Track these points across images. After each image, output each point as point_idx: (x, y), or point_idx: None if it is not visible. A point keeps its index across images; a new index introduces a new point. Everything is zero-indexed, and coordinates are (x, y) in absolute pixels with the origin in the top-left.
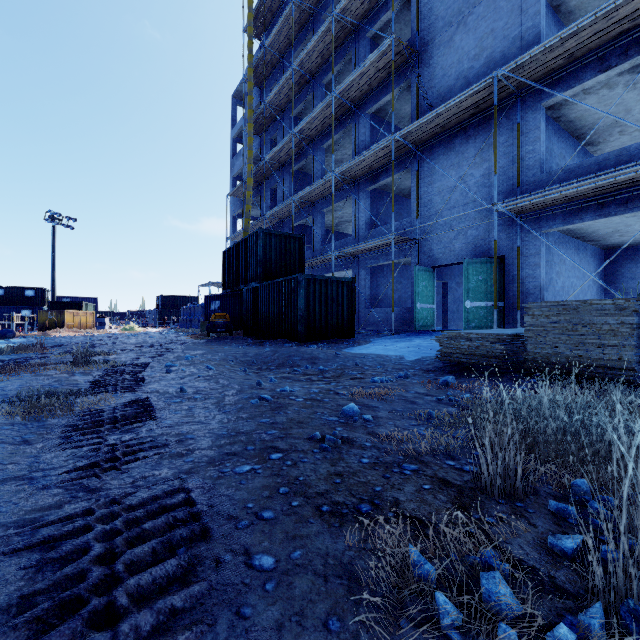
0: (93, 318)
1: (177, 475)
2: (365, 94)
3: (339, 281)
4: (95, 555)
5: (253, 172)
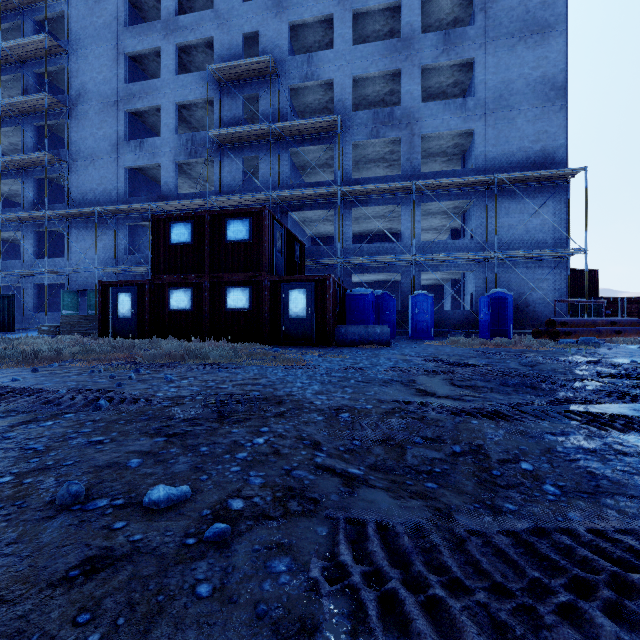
0: None
1: None
2: (32, 166)
3: (1, 296)
4: None
5: None
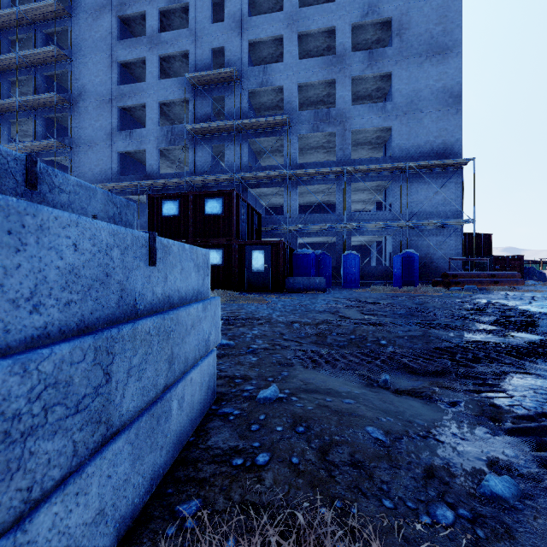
0: None
1: None
2: (42, 150)
3: None
4: None
5: None
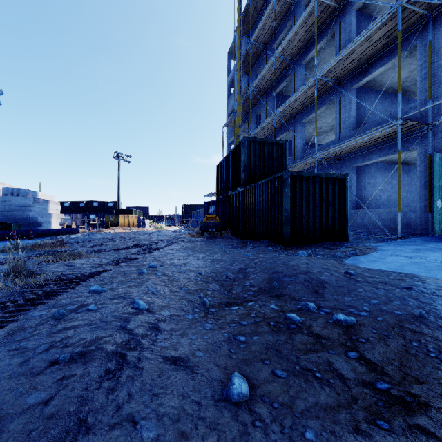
0: (137, 220)
1: None
2: None
3: (329, 178)
4: None
5: (242, 102)
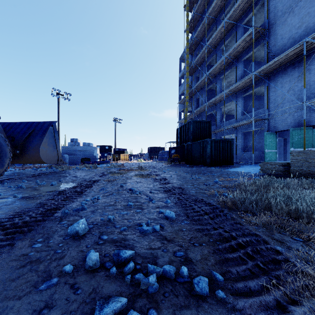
0: (128, 156)
1: (177, 186)
2: (241, 52)
3: (226, 141)
4: (170, 188)
5: (188, 93)
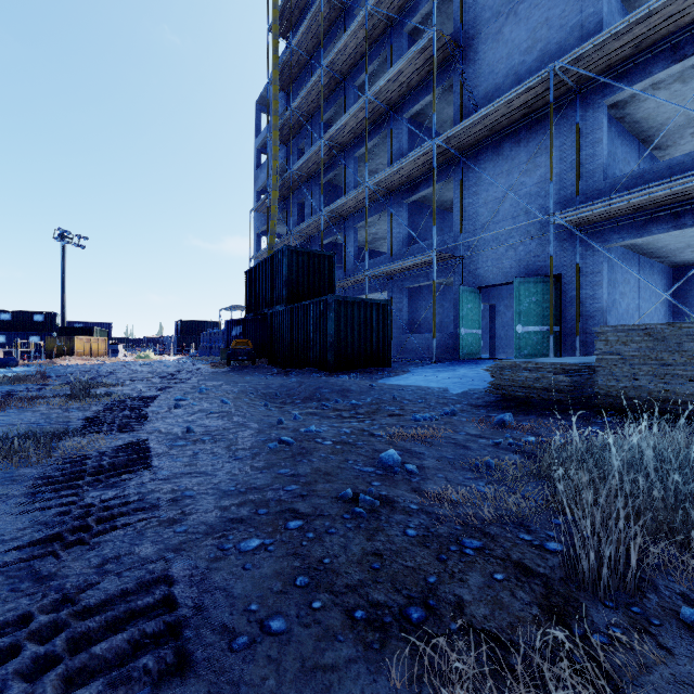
0: (105, 345)
1: (161, 554)
2: (402, 96)
3: (373, 303)
4: None
5: (279, 185)
